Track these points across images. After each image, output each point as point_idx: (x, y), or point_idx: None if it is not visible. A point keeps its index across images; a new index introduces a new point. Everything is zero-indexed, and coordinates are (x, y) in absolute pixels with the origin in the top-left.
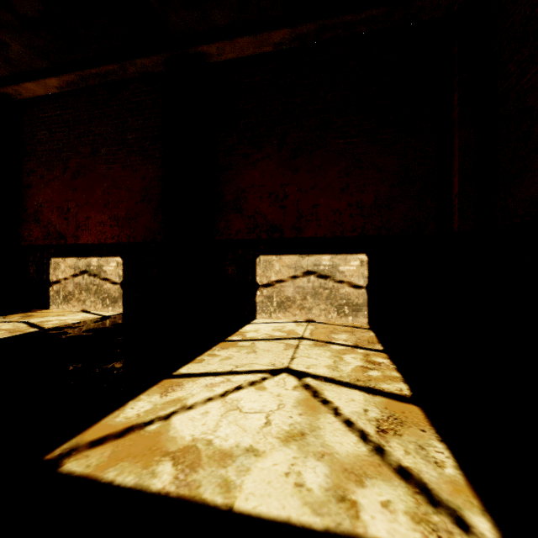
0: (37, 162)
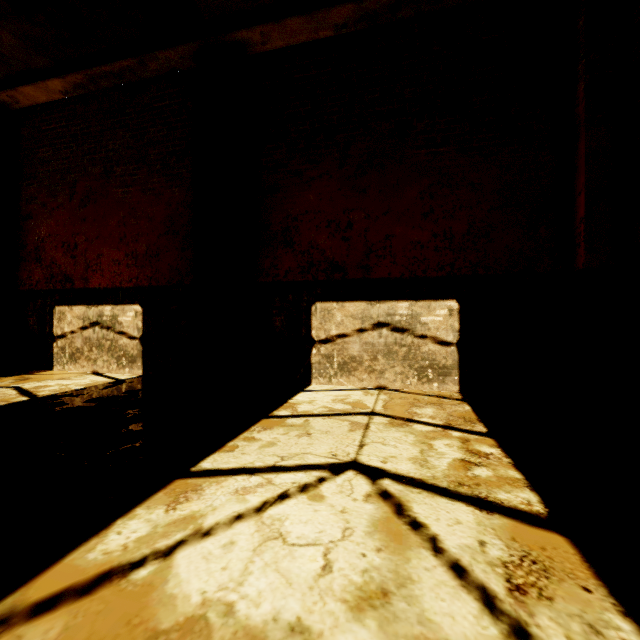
0: (38, 187)
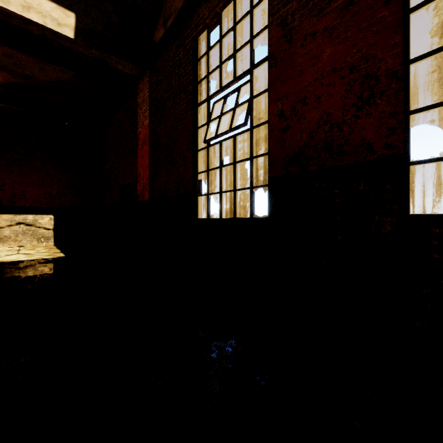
0: None
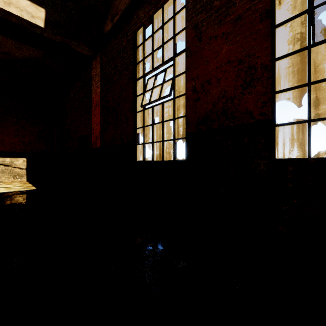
0: None
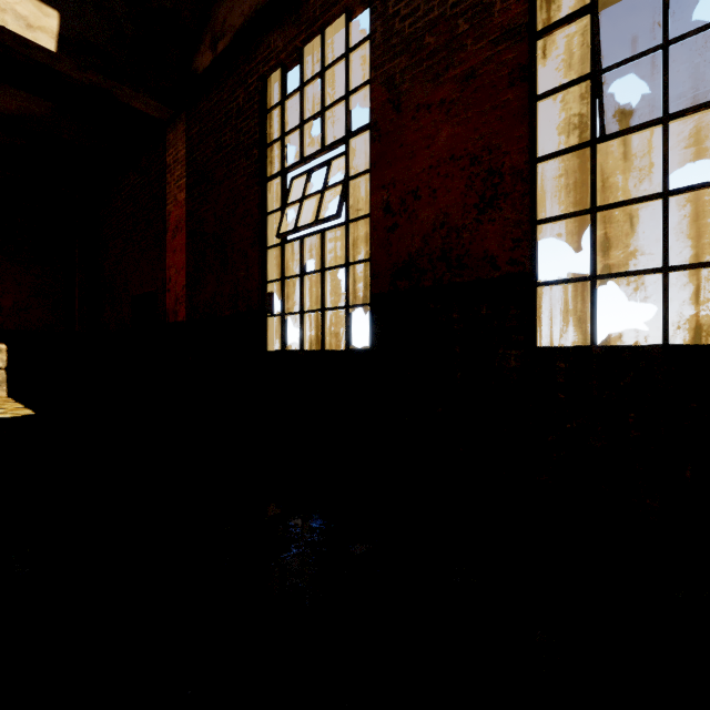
0: None
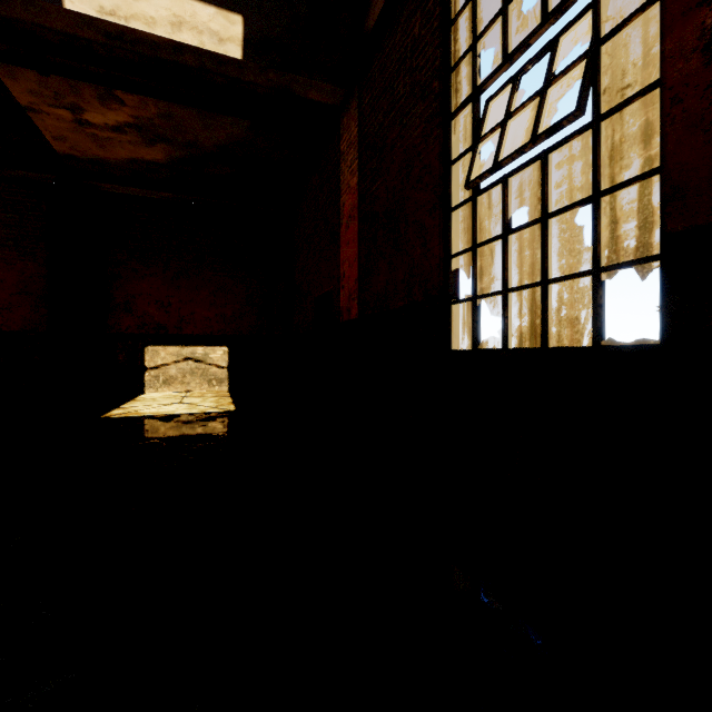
0: None
